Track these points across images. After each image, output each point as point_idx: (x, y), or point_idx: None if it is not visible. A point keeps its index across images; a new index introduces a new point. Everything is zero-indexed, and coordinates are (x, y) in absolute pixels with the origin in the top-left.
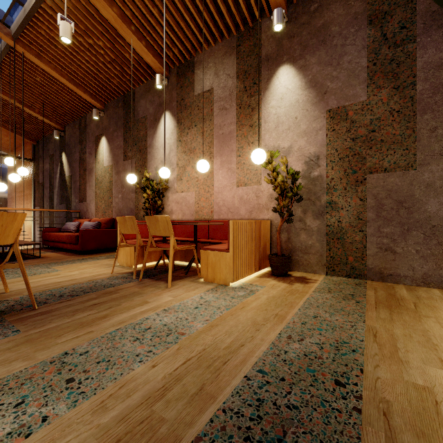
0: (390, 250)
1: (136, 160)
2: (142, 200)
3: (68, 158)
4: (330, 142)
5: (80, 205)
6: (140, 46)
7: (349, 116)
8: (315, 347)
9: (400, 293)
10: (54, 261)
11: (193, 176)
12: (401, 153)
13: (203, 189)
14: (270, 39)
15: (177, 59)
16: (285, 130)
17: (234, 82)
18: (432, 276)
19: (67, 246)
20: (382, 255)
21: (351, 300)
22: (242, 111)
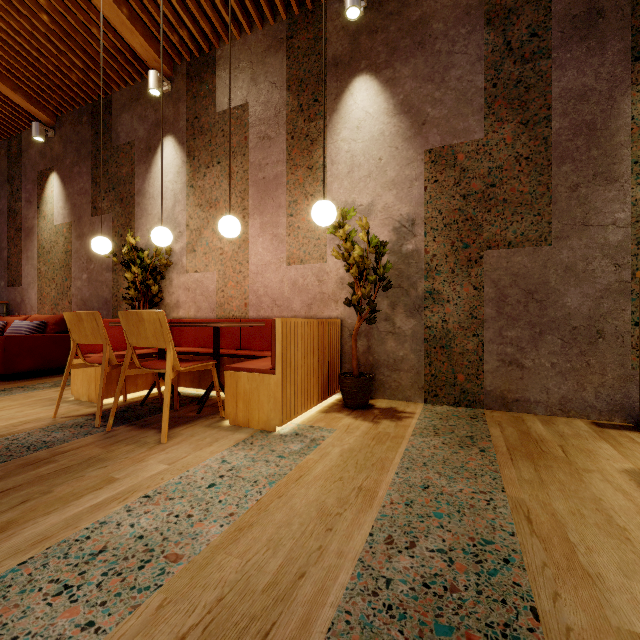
0: (516, 363)
1: (113, 216)
2: (126, 284)
3: None
4: (431, 199)
5: (9, 291)
6: (119, 16)
7: (458, 161)
8: (440, 562)
9: (535, 429)
10: None
11: (215, 246)
12: (531, 220)
13: (231, 267)
14: (341, 33)
15: (187, 50)
16: (363, 177)
17: (282, 95)
18: (572, 401)
19: None
20: (505, 372)
21: (473, 448)
22: (296, 143)
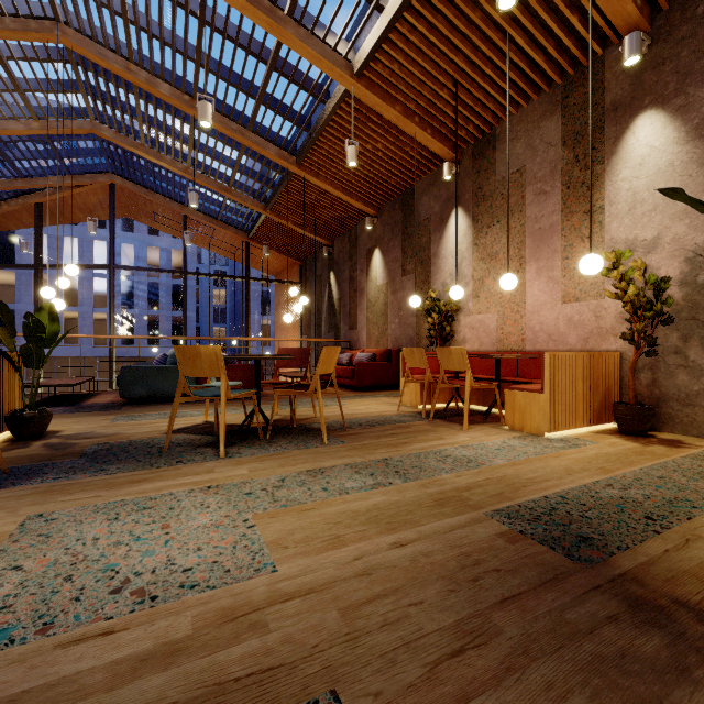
0: None
1: (416, 275)
2: (425, 325)
3: (337, 277)
4: None
5: (350, 333)
6: (425, 137)
7: None
8: (639, 496)
9: None
10: (335, 395)
11: (494, 292)
12: None
13: (509, 308)
14: (620, 77)
15: (472, 136)
16: (647, 212)
17: (558, 151)
18: None
19: (342, 381)
20: None
21: None
22: (571, 192)
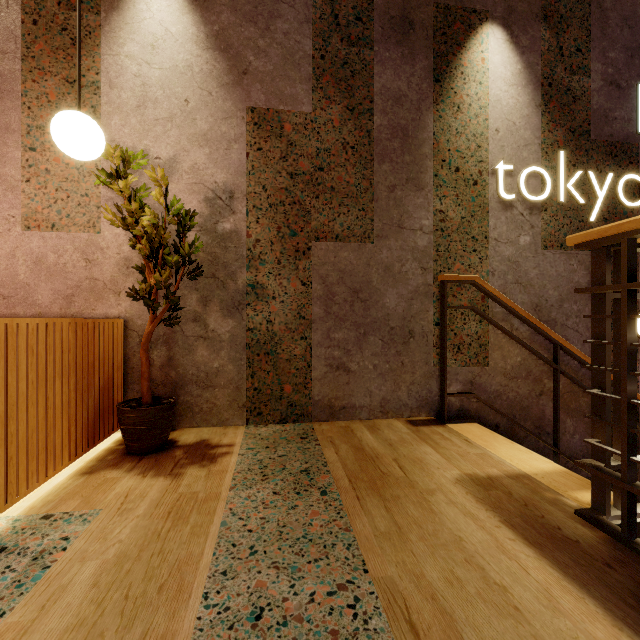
0: (344, 367)
1: None
2: None
3: None
4: (254, 170)
5: None
6: None
7: (285, 132)
8: None
9: (366, 441)
10: None
11: None
12: (356, 214)
13: None
14: None
15: None
16: (162, 119)
17: None
18: (391, 401)
19: None
20: (333, 377)
21: (313, 491)
22: (42, 33)
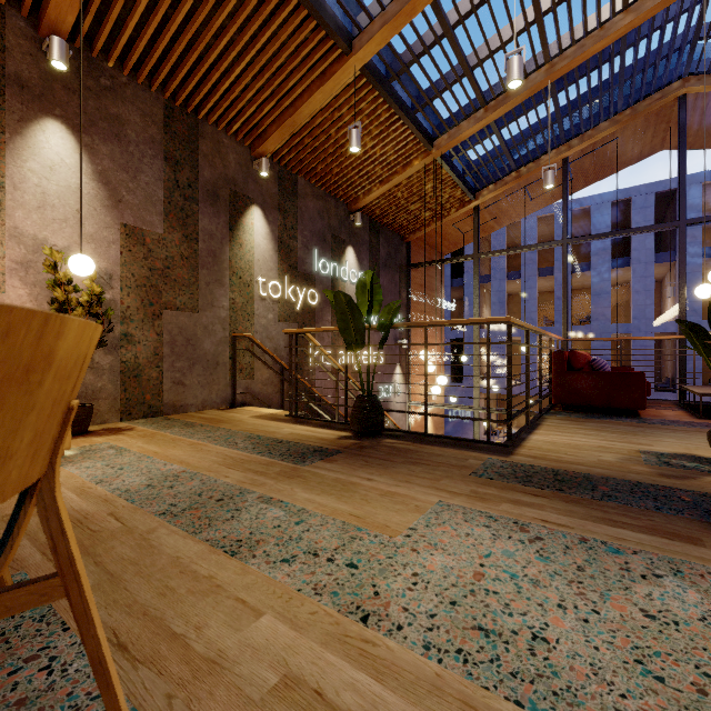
0: (182, 383)
1: None
2: None
3: None
4: (127, 263)
5: None
6: None
7: (147, 243)
8: (248, 441)
9: (204, 416)
10: None
11: None
12: (189, 296)
13: None
14: (29, 58)
15: None
16: (59, 220)
17: None
18: (208, 400)
19: None
20: (176, 389)
21: (197, 426)
22: None
